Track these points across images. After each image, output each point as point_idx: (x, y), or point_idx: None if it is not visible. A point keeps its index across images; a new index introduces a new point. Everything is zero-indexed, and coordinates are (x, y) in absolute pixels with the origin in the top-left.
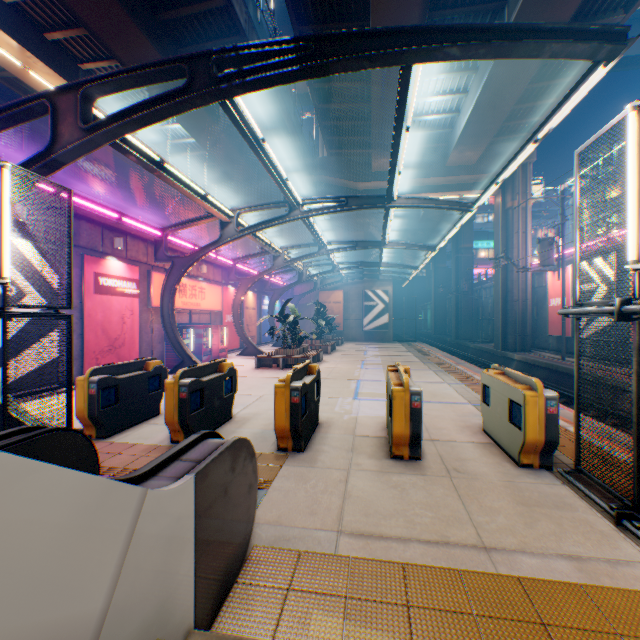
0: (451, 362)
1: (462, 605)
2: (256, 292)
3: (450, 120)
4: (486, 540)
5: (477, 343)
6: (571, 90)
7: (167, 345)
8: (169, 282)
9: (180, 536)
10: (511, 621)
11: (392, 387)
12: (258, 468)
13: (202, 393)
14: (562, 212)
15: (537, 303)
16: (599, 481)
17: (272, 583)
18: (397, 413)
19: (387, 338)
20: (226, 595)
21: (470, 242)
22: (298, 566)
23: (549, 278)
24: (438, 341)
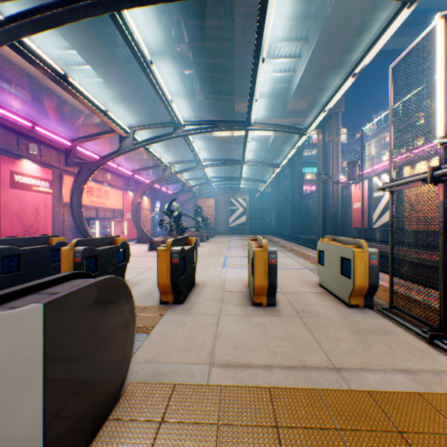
0: (290, 245)
1: (326, 421)
2: (150, 198)
3: (289, 78)
4: (336, 362)
5: (306, 235)
6: (381, 32)
7: (77, 233)
8: (77, 182)
9: (15, 375)
10: (372, 432)
11: (254, 248)
12: (142, 317)
13: (96, 259)
14: (362, 144)
15: (345, 207)
16: (410, 313)
17: (145, 417)
18: (258, 269)
19: (245, 232)
20: (94, 435)
21: (301, 167)
22: (172, 398)
23: (353, 189)
24: (279, 235)
